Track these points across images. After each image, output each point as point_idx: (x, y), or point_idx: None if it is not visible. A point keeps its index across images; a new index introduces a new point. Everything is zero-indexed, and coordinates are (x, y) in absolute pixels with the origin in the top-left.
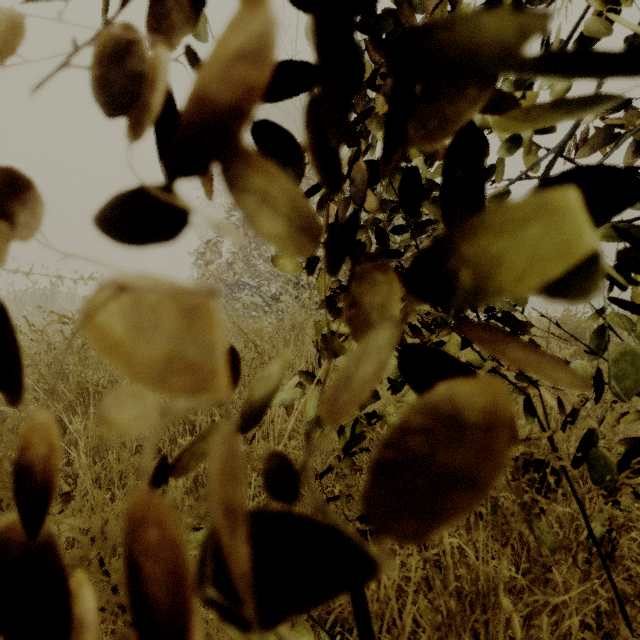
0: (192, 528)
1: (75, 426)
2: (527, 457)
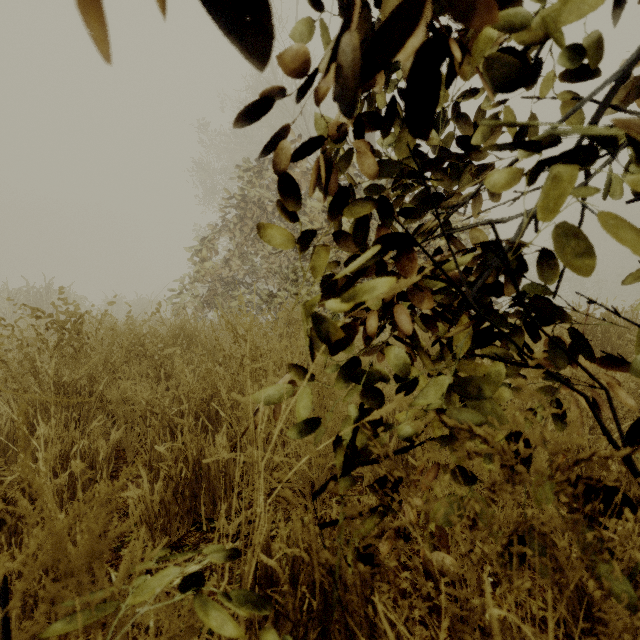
0: (170, 547)
1: (44, 430)
2: (592, 482)
